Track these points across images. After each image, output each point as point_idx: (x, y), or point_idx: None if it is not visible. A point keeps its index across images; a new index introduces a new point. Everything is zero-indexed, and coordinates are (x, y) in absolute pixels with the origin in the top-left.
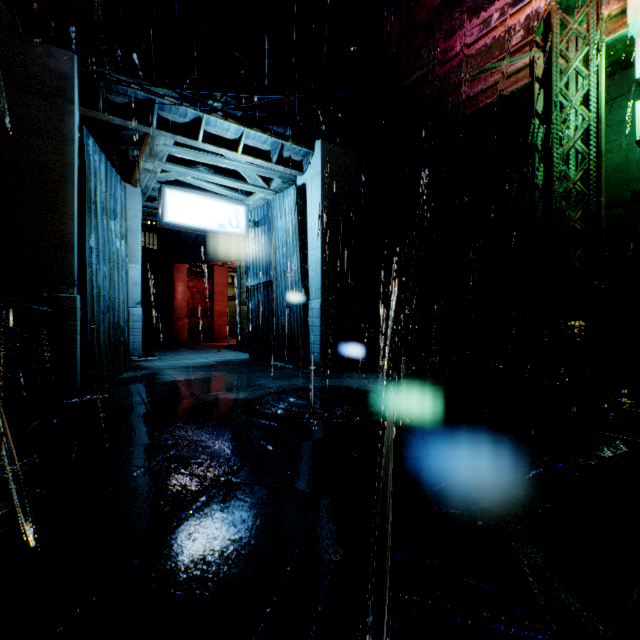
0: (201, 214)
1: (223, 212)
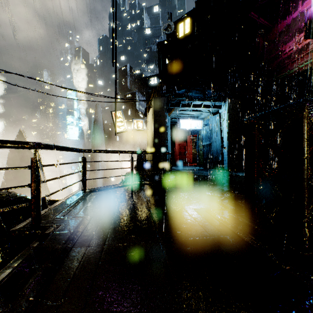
0: (189, 125)
1: (195, 123)
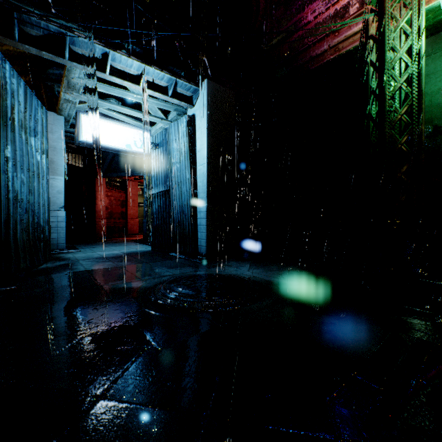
0: (111, 136)
1: (129, 135)
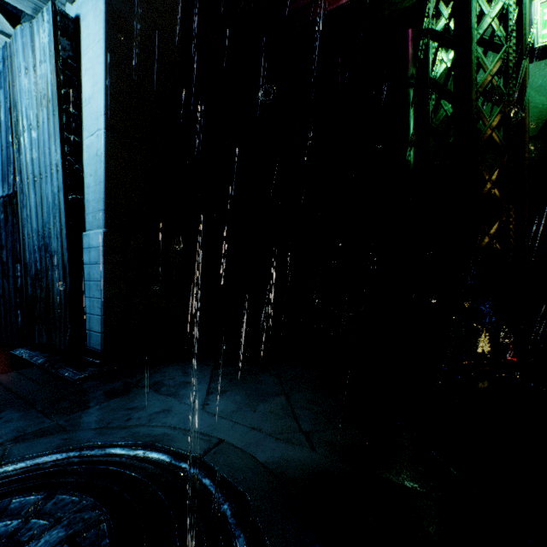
0: None
1: None
